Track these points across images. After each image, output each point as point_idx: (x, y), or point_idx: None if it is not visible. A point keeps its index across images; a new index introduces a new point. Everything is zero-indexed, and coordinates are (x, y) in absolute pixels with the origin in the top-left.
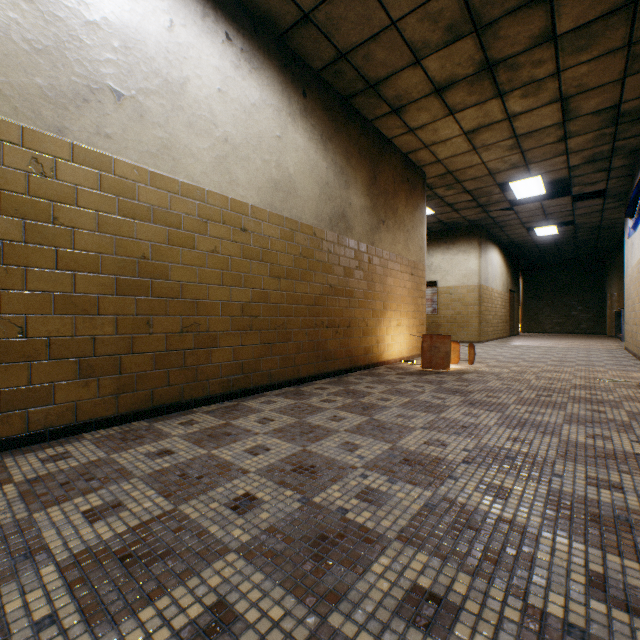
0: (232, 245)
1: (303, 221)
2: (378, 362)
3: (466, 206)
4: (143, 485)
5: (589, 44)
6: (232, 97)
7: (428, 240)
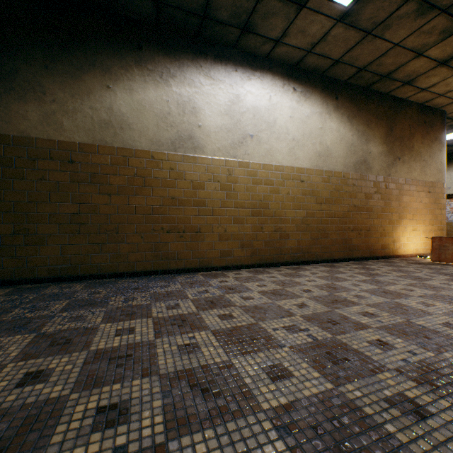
0: (296, 190)
1: (335, 170)
2: (394, 255)
3: None
4: (270, 283)
5: None
6: (296, 117)
7: None
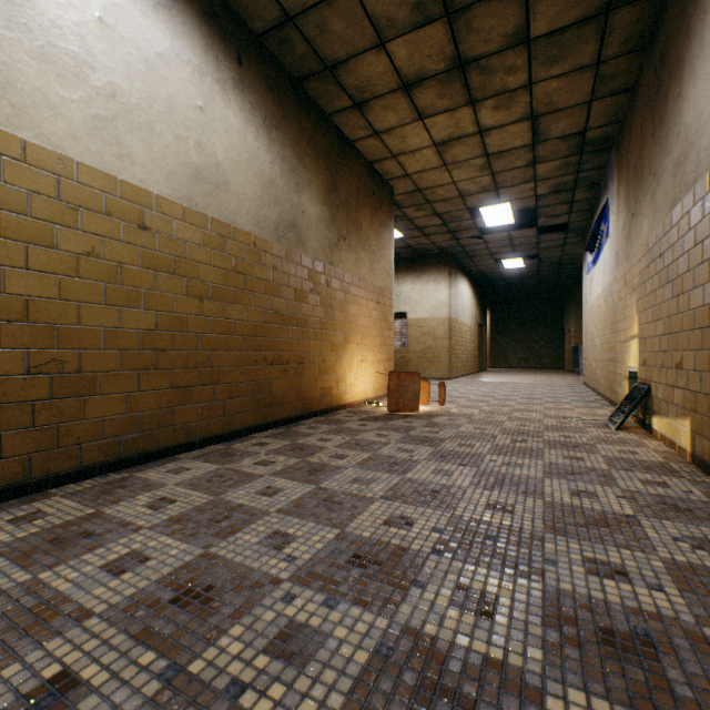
0: (124, 248)
1: (238, 226)
2: (338, 405)
3: (436, 231)
4: None
5: (561, 55)
6: (124, 35)
7: (397, 267)
